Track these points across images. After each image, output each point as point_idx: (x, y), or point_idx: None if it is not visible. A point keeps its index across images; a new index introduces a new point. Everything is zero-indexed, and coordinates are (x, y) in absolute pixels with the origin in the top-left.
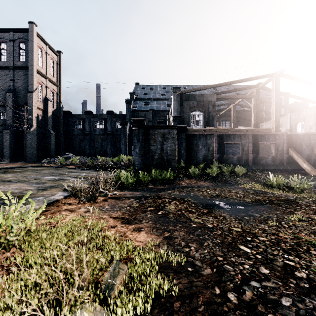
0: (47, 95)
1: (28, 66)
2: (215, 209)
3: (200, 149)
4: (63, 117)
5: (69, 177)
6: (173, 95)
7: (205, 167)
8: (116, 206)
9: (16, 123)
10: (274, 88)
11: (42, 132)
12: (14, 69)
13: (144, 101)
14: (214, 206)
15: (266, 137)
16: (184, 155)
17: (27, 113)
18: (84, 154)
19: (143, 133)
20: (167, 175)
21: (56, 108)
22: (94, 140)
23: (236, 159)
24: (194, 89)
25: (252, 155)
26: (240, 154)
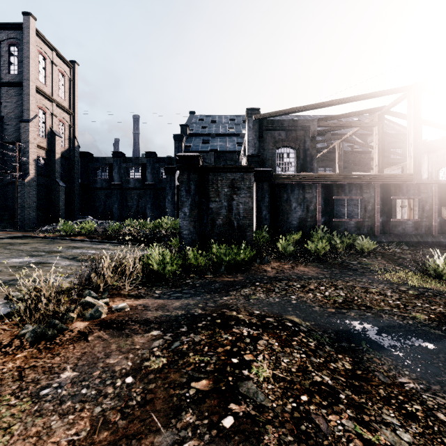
0: (54, 126)
1: (23, 81)
2: (367, 354)
3: (293, 208)
4: (80, 161)
5: (62, 257)
6: (247, 121)
7: (302, 238)
8: (95, 370)
9: (3, 169)
10: (411, 109)
11: (46, 183)
12: (1, 86)
13: (203, 138)
14: (356, 339)
15: (404, 187)
16: (267, 218)
17: (20, 153)
18: (112, 218)
19: (197, 179)
20: (240, 253)
21: (68, 147)
22: (126, 197)
23: (354, 225)
24: (281, 111)
25: (380, 218)
26: (360, 217)
